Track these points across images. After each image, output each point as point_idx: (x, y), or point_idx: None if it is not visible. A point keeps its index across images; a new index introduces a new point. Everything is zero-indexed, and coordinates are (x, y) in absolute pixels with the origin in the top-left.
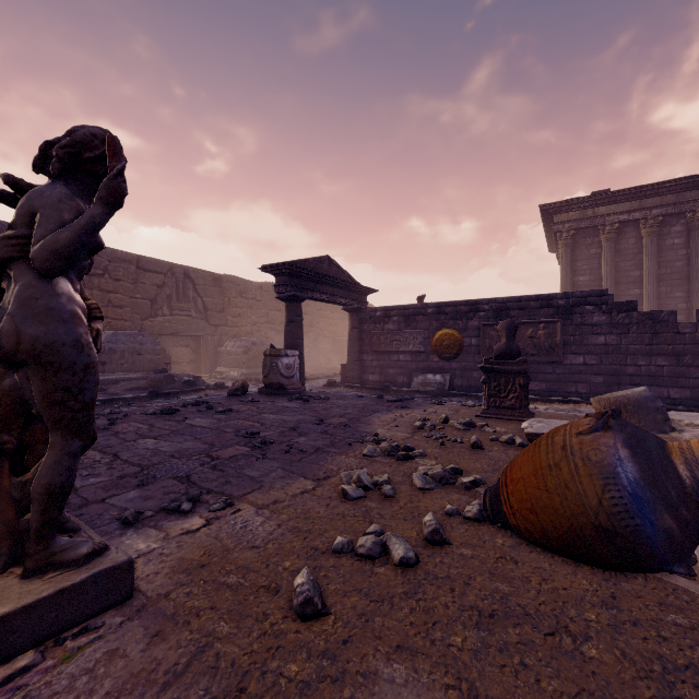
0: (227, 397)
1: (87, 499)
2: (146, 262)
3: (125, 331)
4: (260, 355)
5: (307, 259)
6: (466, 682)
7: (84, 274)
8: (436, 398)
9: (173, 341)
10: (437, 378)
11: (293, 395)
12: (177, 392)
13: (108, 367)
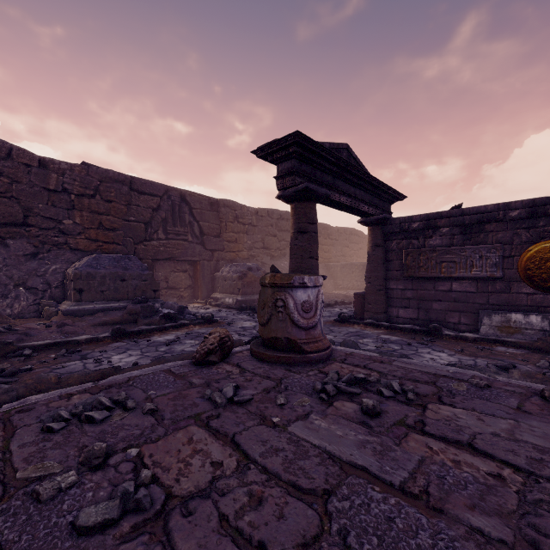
0: (191, 366)
1: None
2: (141, 184)
3: (109, 254)
4: (256, 281)
5: (321, 143)
6: None
7: None
8: (548, 357)
9: (170, 266)
10: (533, 321)
11: (318, 368)
12: (151, 329)
13: (85, 295)
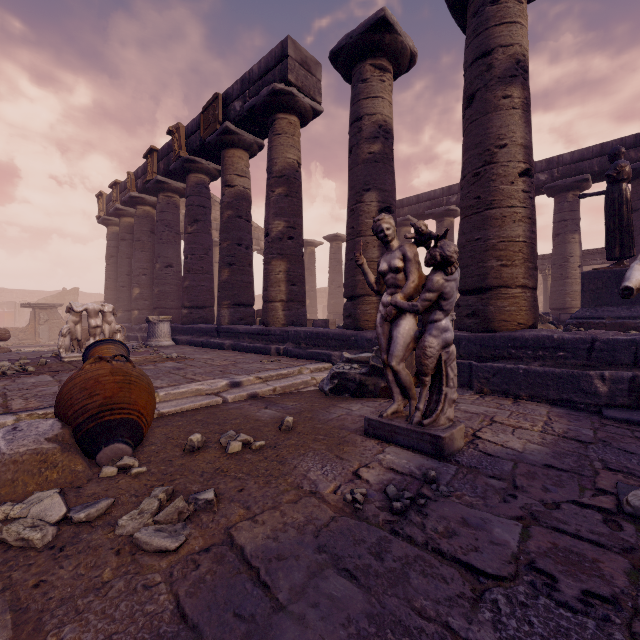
0: None
1: (551, 527)
2: None
3: None
4: None
5: None
6: (246, 416)
7: (388, 285)
8: None
9: None
10: None
11: None
12: None
13: None
